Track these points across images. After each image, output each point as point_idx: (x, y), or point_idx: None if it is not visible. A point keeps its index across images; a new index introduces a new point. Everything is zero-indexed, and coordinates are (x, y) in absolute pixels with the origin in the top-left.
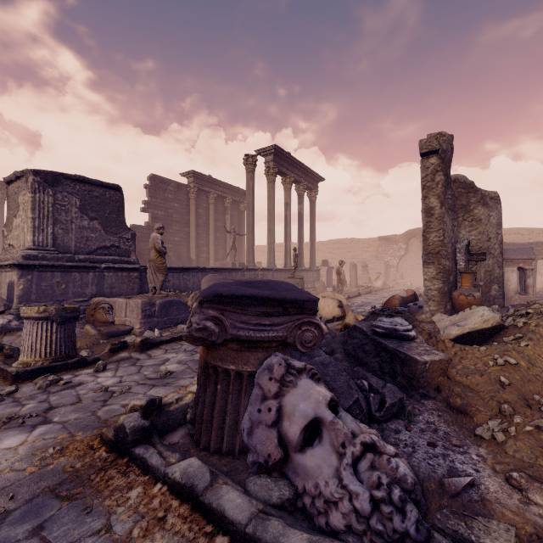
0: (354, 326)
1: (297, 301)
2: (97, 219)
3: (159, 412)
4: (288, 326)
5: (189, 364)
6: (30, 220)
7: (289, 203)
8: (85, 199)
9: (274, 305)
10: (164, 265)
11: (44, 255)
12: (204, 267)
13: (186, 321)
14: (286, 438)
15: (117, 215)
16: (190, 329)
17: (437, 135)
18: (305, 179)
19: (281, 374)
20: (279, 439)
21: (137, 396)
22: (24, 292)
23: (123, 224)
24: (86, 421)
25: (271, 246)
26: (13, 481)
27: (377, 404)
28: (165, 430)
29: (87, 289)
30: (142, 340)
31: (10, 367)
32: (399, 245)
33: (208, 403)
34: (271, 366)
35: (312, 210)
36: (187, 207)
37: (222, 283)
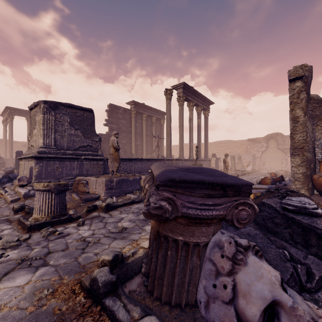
0: (262, 202)
1: (236, 185)
2: (79, 129)
3: (121, 265)
4: (227, 206)
5: (136, 222)
6: (42, 130)
7: (192, 118)
8: (72, 118)
9: (216, 188)
10: (118, 157)
11: (49, 151)
12: (141, 158)
13: (131, 192)
14: (243, 316)
15: (90, 127)
16: (148, 207)
17: (302, 66)
18: (201, 103)
19: (232, 253)
20: (236, 317)
21: (104, 246)
22: (38, 173)
23: (94, 132)
24: (70, 265)
25: (181, 145)
26: (17, 319)
27: (305, 274)
28: (126, 278)
29: (74, 171)
30: (106, 205)
31: (27, 221)
32: (261, 144)
33: (159, 264)
34: (219, 243)
35: (206, 123)
36: (130, 122)
37: (171, 170)
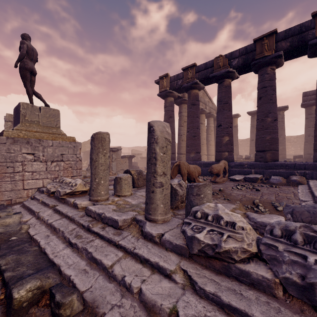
0: None
1: None
2: None
3: None
4: None
5: None
6: None
7: None
8: None
9: None
10: None
11: None
12: None
13: None
14: None
15: None
16: None
17: (12, 116)
18: None
19: None
20: None
21: None
22: None
23: None
24: None
25: None
26: None
27: None
28: None
29: None
30: None
31: None
32: None
33: None
34: None
35: None
36: None
37: None
